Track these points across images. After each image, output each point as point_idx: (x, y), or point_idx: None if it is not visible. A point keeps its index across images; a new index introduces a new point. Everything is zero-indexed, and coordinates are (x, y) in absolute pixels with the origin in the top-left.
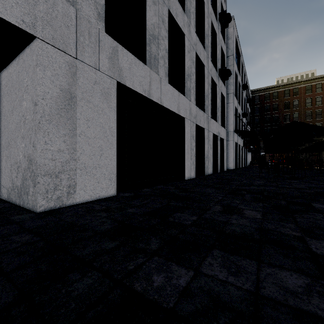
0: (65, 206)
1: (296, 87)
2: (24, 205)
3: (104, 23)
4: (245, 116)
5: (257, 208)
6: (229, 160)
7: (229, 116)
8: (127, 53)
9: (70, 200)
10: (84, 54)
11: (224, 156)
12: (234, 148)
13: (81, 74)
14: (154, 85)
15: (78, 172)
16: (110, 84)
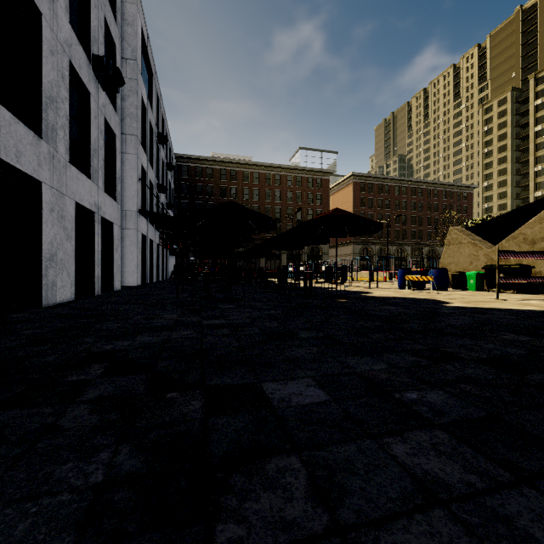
0: None
1: (234, 169)
2: None
3: None
4: (164, 191)
5: (49, 539)
6: (129, 269)
7: (129, 179)
8: None
9: None
10: None
11: (115, 260)
12: (140, 245)
13: None
14: None
15: None
16: None
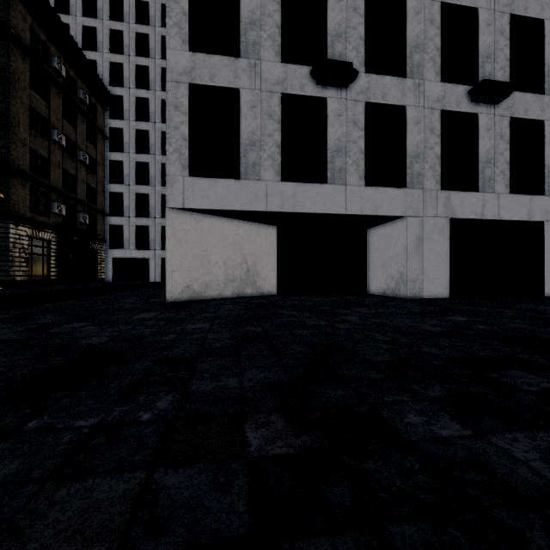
0: (417, 298)
1: None
2: (396, 296)
3: (440, 184)
4: None
5: None
6: None
7: None
8: (458, 193)
9: (420, 295)
10: (427, 212)
11: None
12: None
13: (426, 224)
14: (488, 205)
15: (424, 281)
16: (444, 223)
